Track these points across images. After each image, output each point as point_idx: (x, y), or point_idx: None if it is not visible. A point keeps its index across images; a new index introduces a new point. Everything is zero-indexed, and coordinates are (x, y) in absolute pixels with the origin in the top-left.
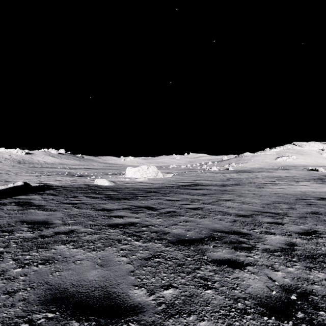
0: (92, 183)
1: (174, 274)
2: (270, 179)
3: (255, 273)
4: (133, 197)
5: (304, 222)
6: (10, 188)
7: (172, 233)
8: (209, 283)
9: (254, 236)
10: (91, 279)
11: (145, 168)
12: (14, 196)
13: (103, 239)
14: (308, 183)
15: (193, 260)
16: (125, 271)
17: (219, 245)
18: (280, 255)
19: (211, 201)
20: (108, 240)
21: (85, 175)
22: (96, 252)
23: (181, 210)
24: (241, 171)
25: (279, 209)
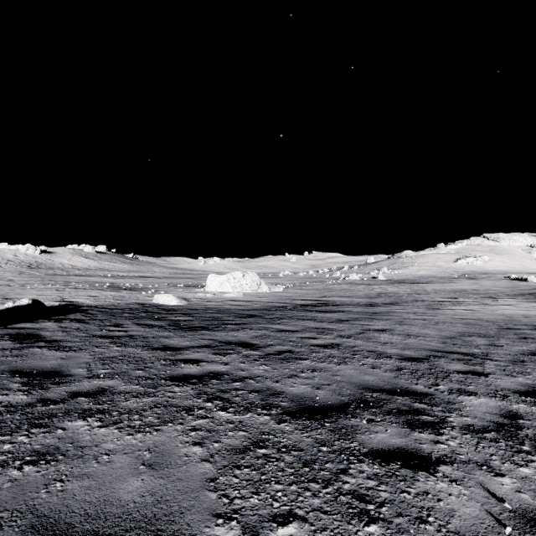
0: (150, 301)
1: (298, 485)
2: (449, 294)
3: (459, 482)
4: (219, 325)
5: (524, 372)
6: (8, 310)
7: (288, 393)
8: (370, 508)
9: (440, 398)
10: (126, 501)
11: (240, 277)
12: (12, 323)
13: (159, 407)
14: (513, 301)
15: (332, 451)
16: (197, 480)
17: (378, 418)
18: (497, 439)
19: (353, 333)
20: (168, 409)
21: (139, 288)
22: (142, 436)
23: (302, 349)
24: (398, 281)
25: (473, 346)
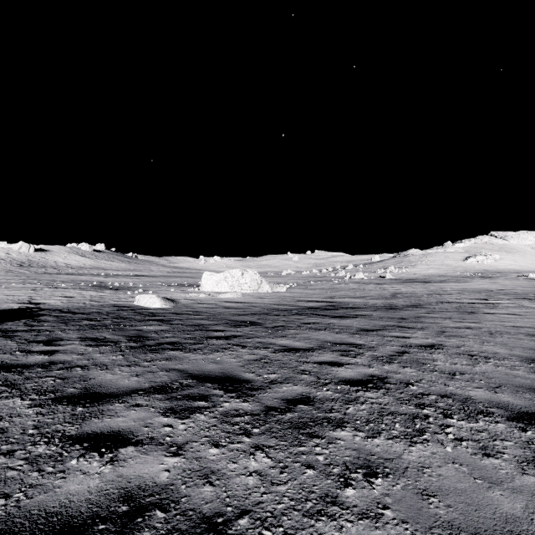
0: (132, 302)
1: None
2: (474, 294)
3: None
4: (200, 340)
5: None
6: None
7: None
8: None
9: None
10: None
11: (238, 275)
12: None
13: None
14: None
15: None
16: None
17: None
18: None
19: (392, 353)
20: None
21: (128, 287)
22: None
23: (326, 392)
24: (408, 280)
25: None
